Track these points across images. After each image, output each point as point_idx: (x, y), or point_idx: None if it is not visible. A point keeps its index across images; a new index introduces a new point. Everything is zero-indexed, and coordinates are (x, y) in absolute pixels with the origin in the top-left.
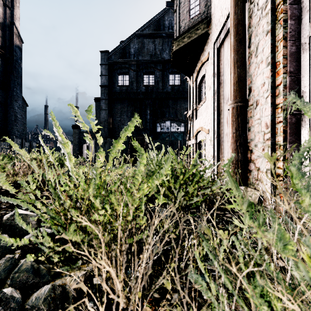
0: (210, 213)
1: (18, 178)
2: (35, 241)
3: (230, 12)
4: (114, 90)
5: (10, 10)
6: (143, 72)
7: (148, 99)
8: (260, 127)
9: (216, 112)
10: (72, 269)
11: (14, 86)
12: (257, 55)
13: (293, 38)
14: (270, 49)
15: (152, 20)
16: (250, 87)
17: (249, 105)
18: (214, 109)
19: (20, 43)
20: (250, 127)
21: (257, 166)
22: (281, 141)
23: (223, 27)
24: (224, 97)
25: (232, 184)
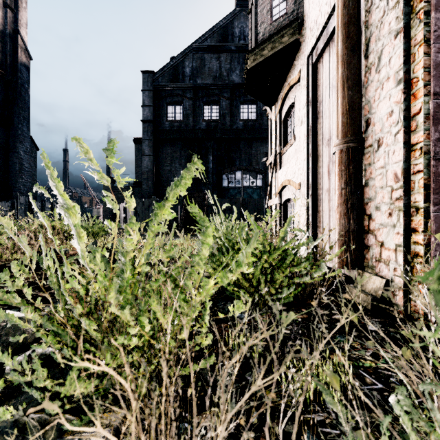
0: (329, 335)
1: (19, 255)
2: (16, 380)
3: (337, 5)
4: (162, 127)
5: (13, 13)
6: (202, 101)
7: (211, 140)
8: (384, 179)
9: (311, 157)
10: None
11: (18, 121)
12: (380, 69)
13: None
14: (402, 58)
15: (216, 27)
16: (368, 119)
17: (365, 146)
18: (307, 153)
19: (28, 60)
20: (369, 180)
21: (379, 240)
22: (420, 201)
23: (322, 32)
24: (324, 136)
25: None
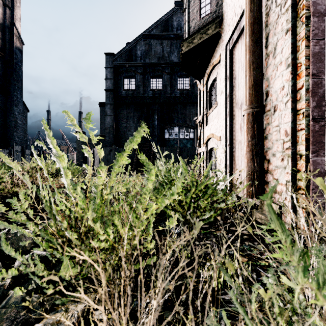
0: (230, 239)
1: (17, 188)
2: (25, 270)
3: (245, 9)
4: (120, 95)
5: (10, 10)
6: (150, 75)
7: (156, 104)
8: (278, 134)
9: (228, 117)
10: (65, 313)
11: (14, 90)
12: (275, 56)
13: (316, 37)
14: (290, 49)
15: (160, 21)
16: (267, 91)
17: (265, 110)
18: (226, 114)
19: (21, 45)
20: (268, 135)
21: (275, 177)
22: (302, 150)
23: (236, 27)
24: (237, 102)
25: (275, 223)
